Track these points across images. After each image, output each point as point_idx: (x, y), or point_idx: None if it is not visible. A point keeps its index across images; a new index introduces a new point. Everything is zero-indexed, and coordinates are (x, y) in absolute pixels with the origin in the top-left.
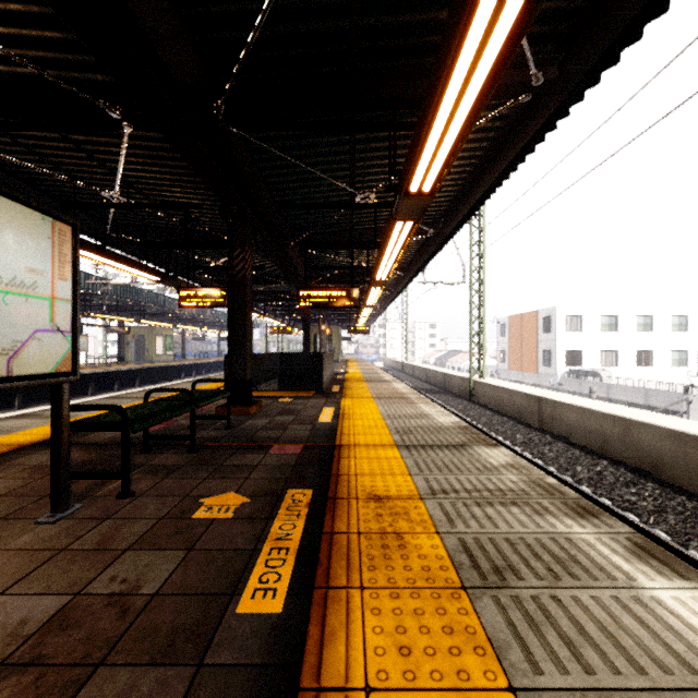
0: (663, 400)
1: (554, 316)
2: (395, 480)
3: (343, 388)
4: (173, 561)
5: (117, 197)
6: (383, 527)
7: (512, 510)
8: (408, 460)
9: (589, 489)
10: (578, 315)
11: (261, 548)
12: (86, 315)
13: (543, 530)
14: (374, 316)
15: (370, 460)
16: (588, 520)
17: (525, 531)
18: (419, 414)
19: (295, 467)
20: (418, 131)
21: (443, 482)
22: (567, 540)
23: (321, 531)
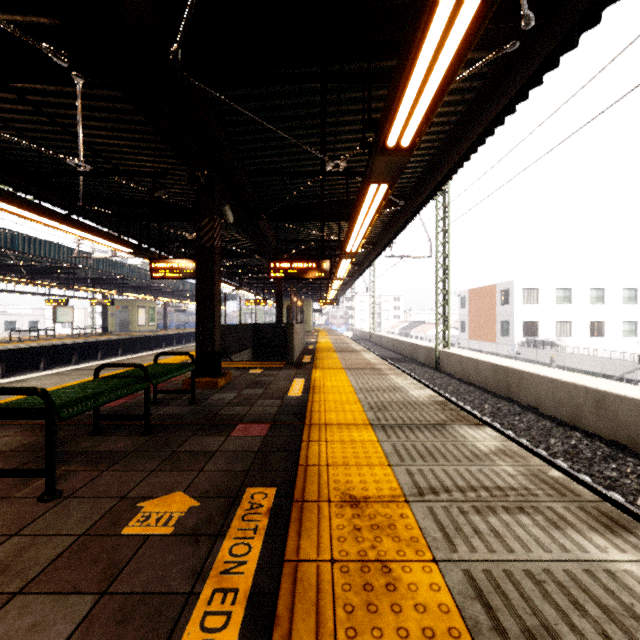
0: (618, 369)
1: (512, 289)
2: (373, 473)
3: (313, 359)
4: (74, 616)
5: (82, 165)
6: (363, 550)
7: (521, 521)
8: (386, 445)
9: (566, 463)
10: (535, 288)
11: (200, 589)
12: (70, 288)
13: (571, 556)
14: (343, 289)
15: (343, 445)
16: (623, 538)
17: (548, 558)
18: (391, 387)
19: (258, 454)
20: (402, 60)
21: (429, 476)
22: (609, 574)
23: (282, 558)
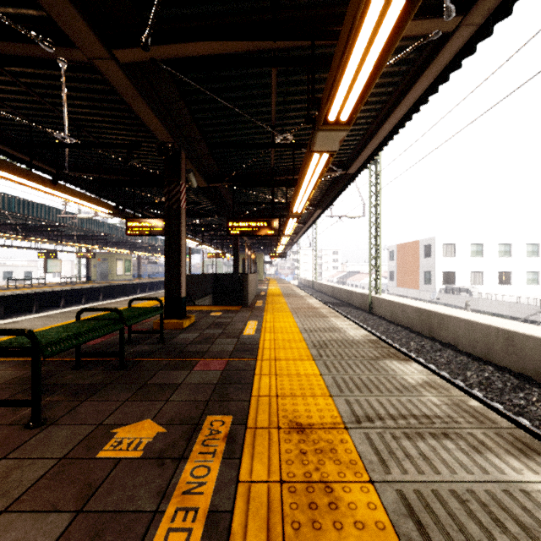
0: (523, 312)
1: (433, 244)
2: (316, 402)
3: (265, 303)
4: (52, 533)
5: (67, 138)
6: (308, 471)
7: (446, 446)
8: (327, 378)
9: (480, 393)
10: (452, 244)
11: (164, 508)
12: (59, 243)
13: (491, 477)
14: (290, 244)
15: (290, 378)
16: (535, 461)
17: (471, 479)
18: (331, 328)
19: (217, 386)
20: (341, 44)
21: (365, 405)
22: (525, 494)
23: (237, 479)
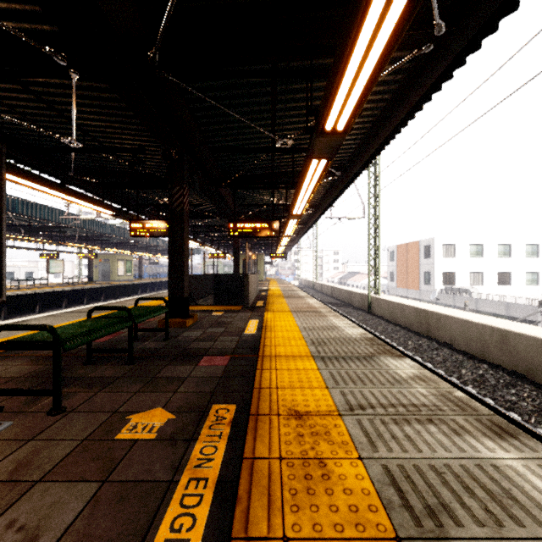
0: (521, 312)
1: (433, 245)
2: (313, 393)
3: (265, 303)
4: (83, 497)
5: (74, 143)
6: (304, 450)
7: (430, 429)
8: (324, 372)
9: (474, 389)
10: (452, 244)
11: (178, 478)
12: (61, 244)
13: (467, 454)
14: (291, 245)
15: (289, 372)
16: (508, 442)
17: (448, 456)
18: (330, 327)
19: (221, 379)
20: (336, 64)
21: (358, 396)
22: (495, 468)
23: (242, 456)
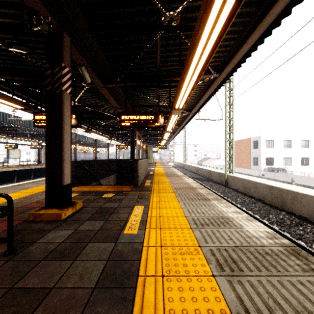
0: None
1: (260, 140)
2: None
3: (152, 182)
4: None
5: None
6: None
7: None
8: None
9: None
10: (272, 140)
11: None
12: (14, 138)
13: None
14: (169, 140)
15: None
16: None
17: None
18: (222, 218)
19: None
20: None
21: None
22: None
23: None
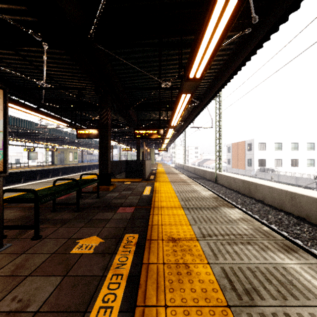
0: (304, 182)
1: (253, 143)
2: (182, 228)
3: (155, 177)
4: (53, 284)
5: (45, 84)
6: (177, 259)
7: (248, 248)
8: (189, 216)
9: (276, 227)
10: (264, 143)
11: (106, 274)
12: (36, 143)
13: (268, 261)
14: (170, 143)
15: (169, 216)
16: (292, 254)
17: (258, 262)
18: (192, 190)
19: (129, 220)
20: (195, 41)
21: (208, 229)
22: (284, 268)
23: (142, 262)
